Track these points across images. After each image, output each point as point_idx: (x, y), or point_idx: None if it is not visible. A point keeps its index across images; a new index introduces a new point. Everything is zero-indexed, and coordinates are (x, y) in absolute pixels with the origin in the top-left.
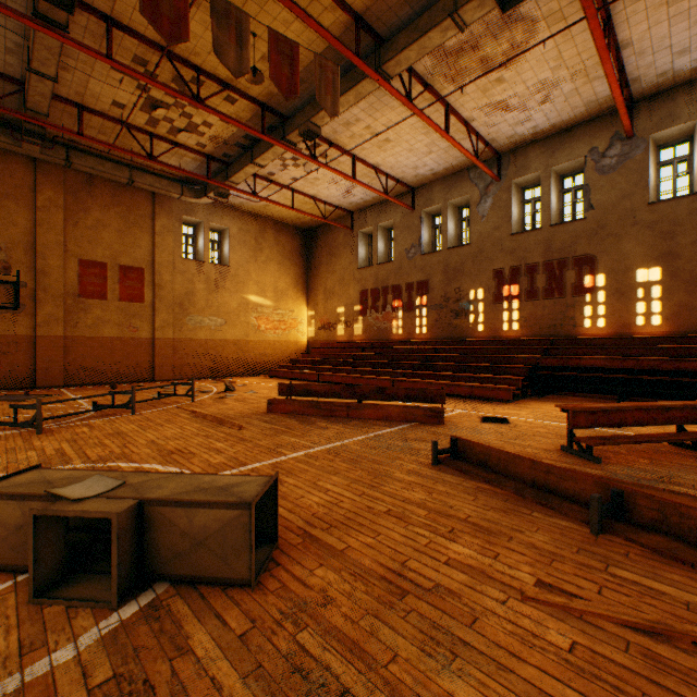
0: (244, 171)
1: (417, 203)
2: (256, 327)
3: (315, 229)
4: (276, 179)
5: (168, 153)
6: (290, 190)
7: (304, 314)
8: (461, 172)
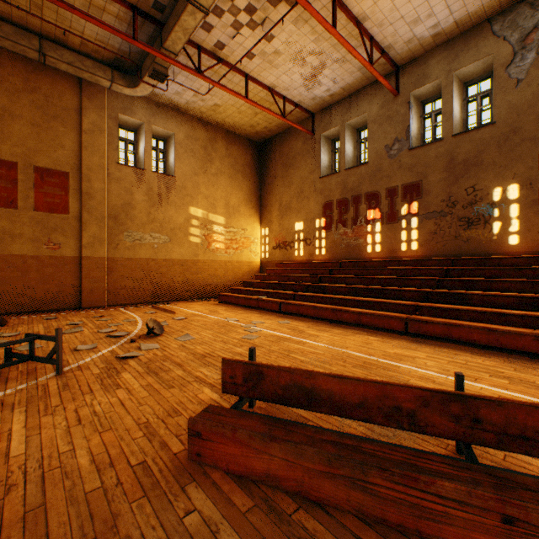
0: (181, 24)
1: (403, 84)
2: (205, 245)
3: (269, 141)
4: (225, 56)
5: (80, 4)
6: (243, 75)
7: (257, 232)
8: (476, 27)
